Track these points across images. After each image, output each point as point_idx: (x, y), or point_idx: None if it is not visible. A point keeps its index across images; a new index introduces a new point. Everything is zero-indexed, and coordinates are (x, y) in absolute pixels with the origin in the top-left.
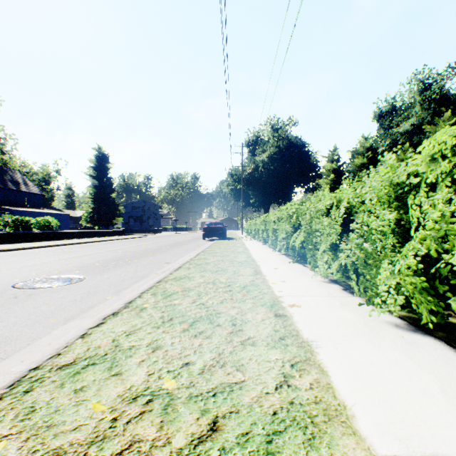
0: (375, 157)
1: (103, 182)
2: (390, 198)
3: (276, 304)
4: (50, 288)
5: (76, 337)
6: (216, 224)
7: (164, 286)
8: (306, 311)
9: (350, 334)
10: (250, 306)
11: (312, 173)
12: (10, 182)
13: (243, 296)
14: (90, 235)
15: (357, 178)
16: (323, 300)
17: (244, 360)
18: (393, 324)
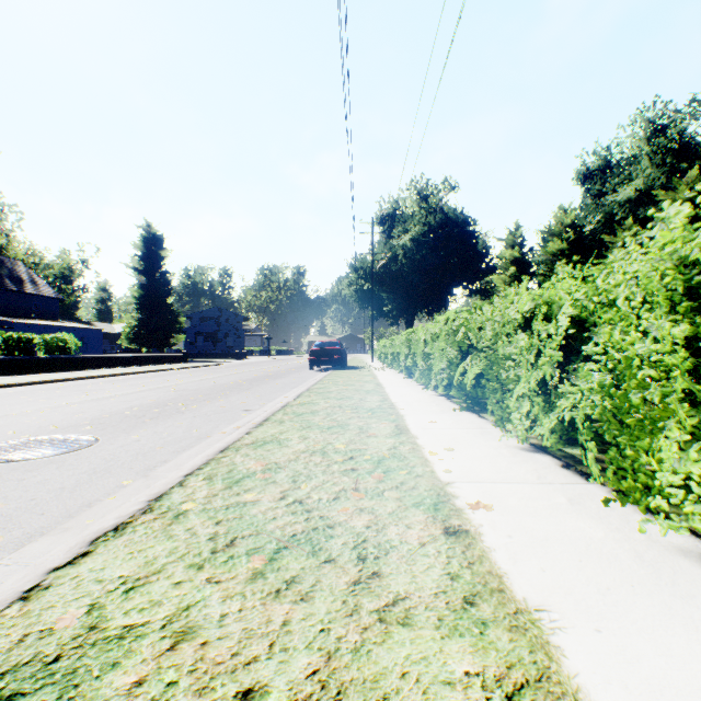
0: (579, 239)
1: (155, 278)
2: (676, 293)
3: (443, 502)
4: (27, 461)
5: (11, 597)
6: (331, 344)
7: (233, 459)
8: (504, 519)
9: (617, 586)
10: (393, 506)
11: (480, 265)
12: (8, 278)
13: (378, 481)
14: (130, 362)
15: (551, 273)
16: (533, 491)
17: (389, 679)
18: (696, 556)
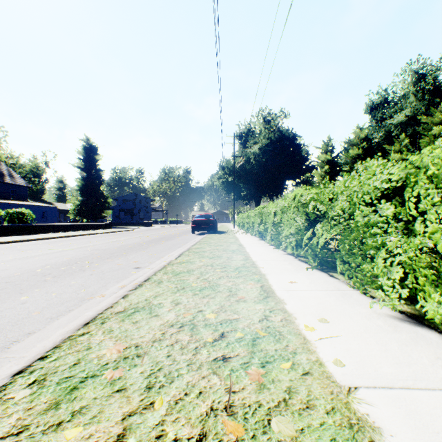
0: (370, 148)
1: (91, 173)
2: None
3: None
4: None
5: None
6: (207, 216)
7: (91, 337)
8: None
9: None
10: None
11: (303, 166)
12: None
13: (258, 388)
14: (71, 228)
15: (351, 170)
16: None
17: None
18: None
